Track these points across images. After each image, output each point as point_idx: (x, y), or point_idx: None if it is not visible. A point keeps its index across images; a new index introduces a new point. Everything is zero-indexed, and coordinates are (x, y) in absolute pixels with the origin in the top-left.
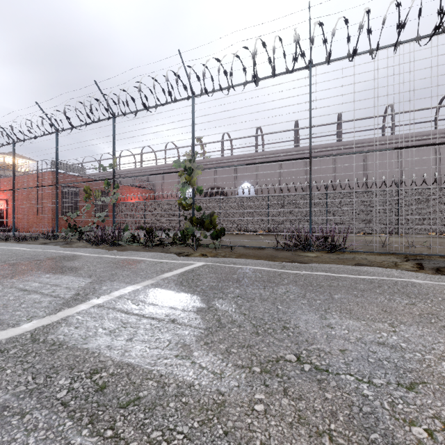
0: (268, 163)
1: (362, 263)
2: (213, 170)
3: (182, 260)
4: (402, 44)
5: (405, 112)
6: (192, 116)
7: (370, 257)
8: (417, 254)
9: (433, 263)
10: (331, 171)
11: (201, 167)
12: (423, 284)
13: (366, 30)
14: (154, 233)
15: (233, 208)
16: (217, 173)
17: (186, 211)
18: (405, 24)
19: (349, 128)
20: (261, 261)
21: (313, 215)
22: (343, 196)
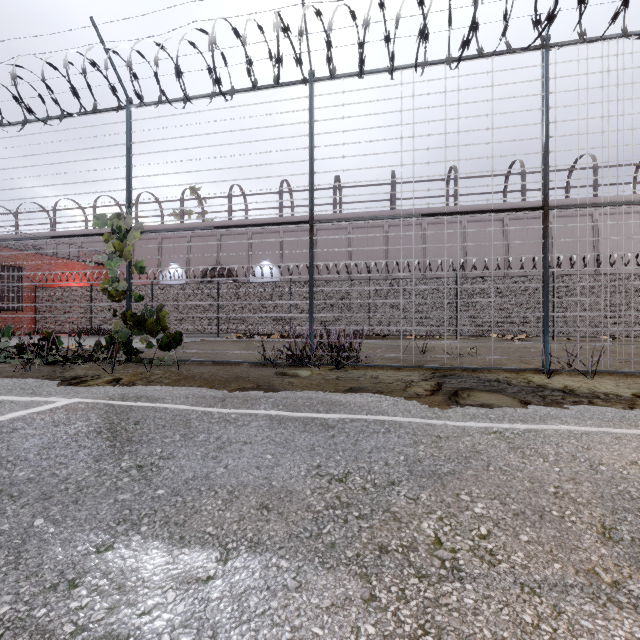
0: (250, 226)
1: (361, 387)
2: (216, 240)
3: (45, 394)
4: (432, 65)
5: (470, 177)
6: (128, 140)
7: (385, 375)
8: (449, 368)
9: (458, 382)
10: (382, 249)
11: (142, 227)
12: (407, 425)
13: (384, 35)
14: (59, 340)
15: (238, 298)
16: (222, 245)
17: (117, 303)
18: (424, 30)
19: (364, 181)
20: (199, 391)
21: (353, 310)
22: (390, 284)
